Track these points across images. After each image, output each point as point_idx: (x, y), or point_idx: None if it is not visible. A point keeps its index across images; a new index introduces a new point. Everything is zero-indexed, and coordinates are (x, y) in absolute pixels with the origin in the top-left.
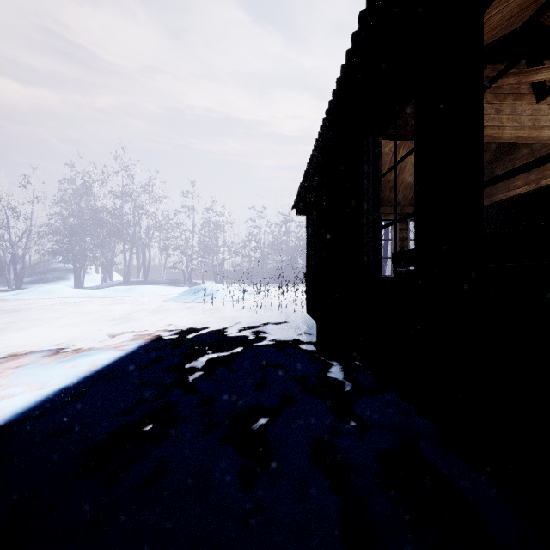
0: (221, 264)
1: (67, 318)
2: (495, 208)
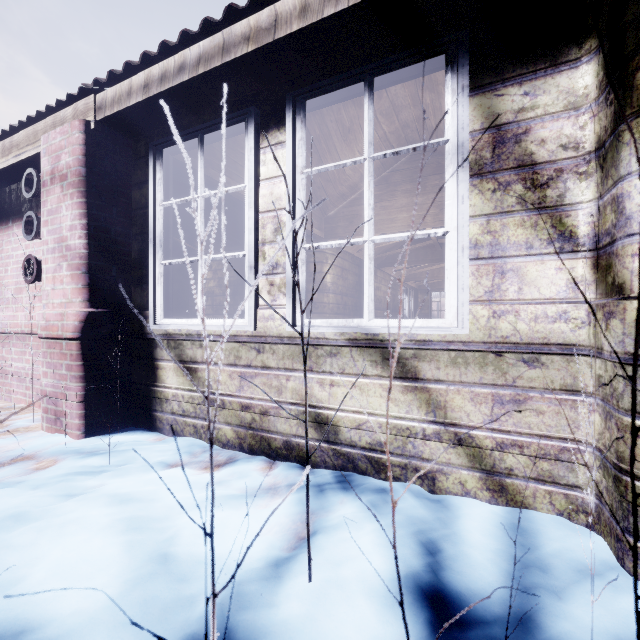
0: None
1: None
2: None
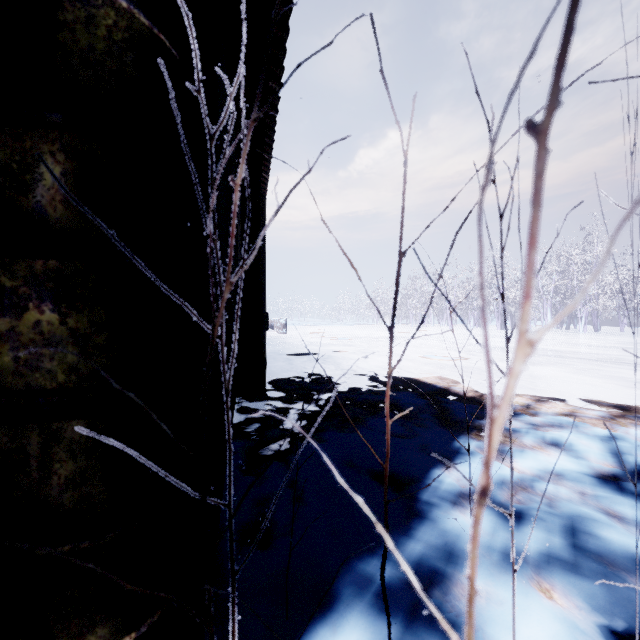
0: None
1: None
2: None
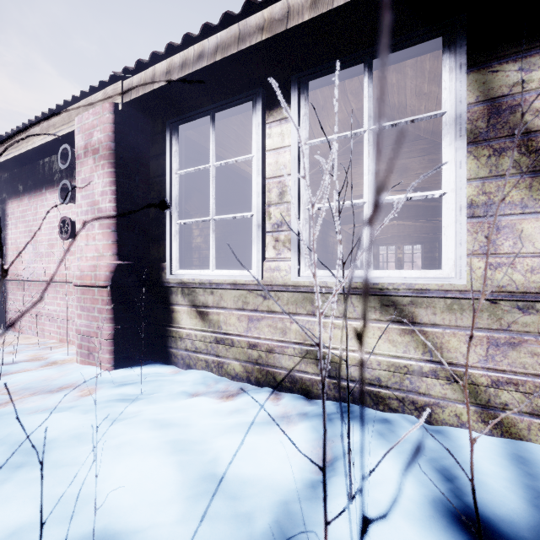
0: None
1: None
2: None
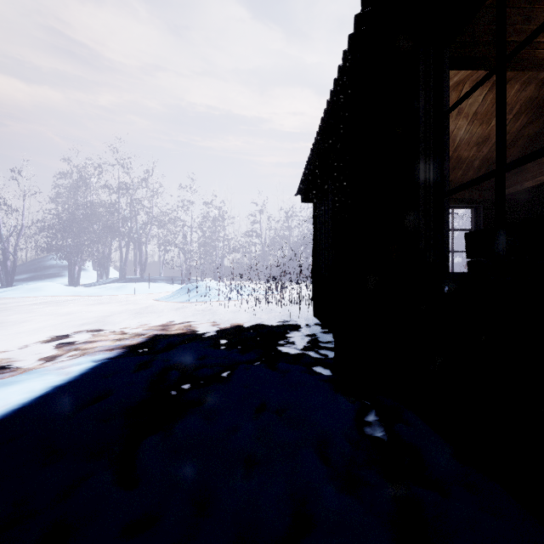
0: (221, 260)
1: (34, 321)
2: (537, 192)
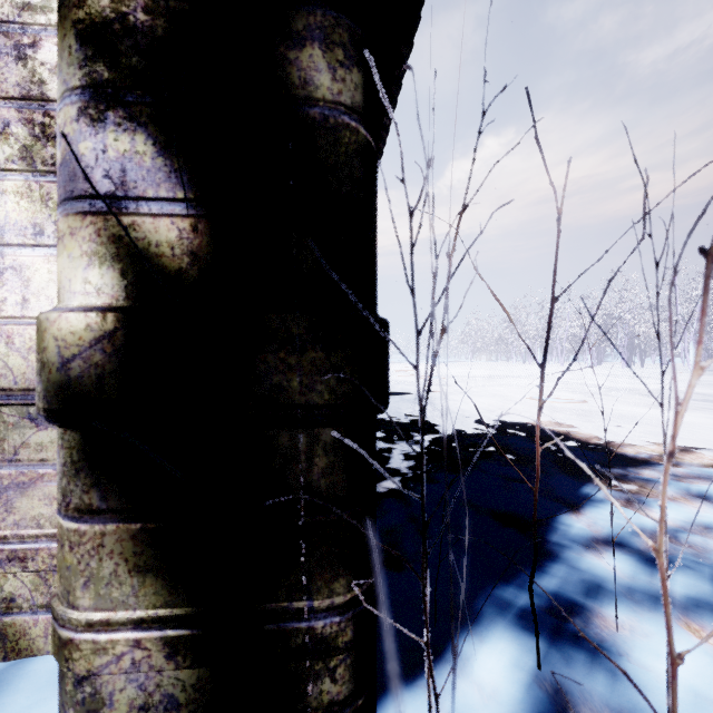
0: None
1: None
2: None
